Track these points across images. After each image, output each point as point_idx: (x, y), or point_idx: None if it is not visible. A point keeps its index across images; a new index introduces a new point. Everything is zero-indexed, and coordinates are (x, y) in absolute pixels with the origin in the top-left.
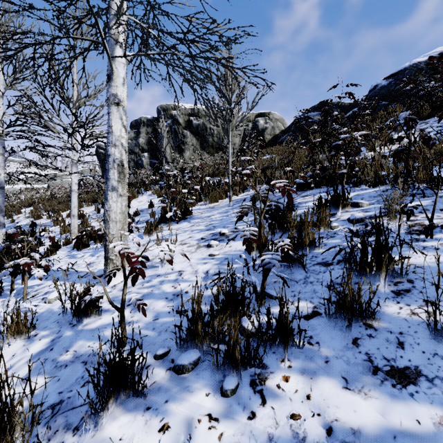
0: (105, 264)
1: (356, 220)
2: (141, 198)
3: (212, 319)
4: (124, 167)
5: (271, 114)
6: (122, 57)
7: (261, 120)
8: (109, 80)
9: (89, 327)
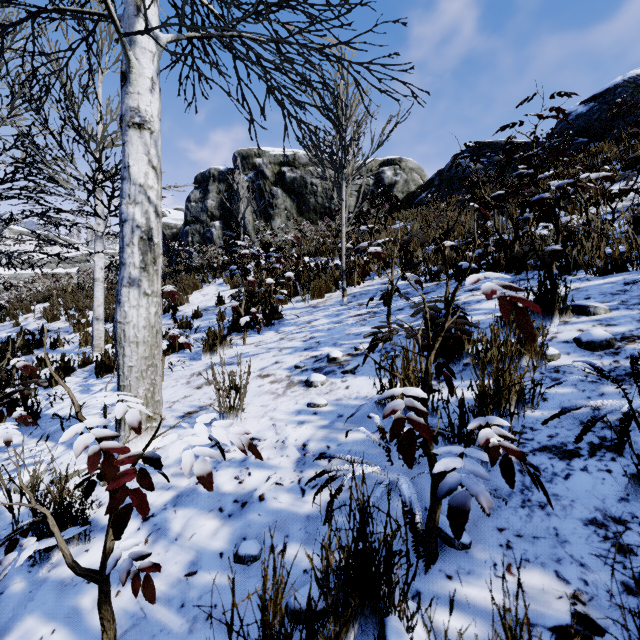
0: (118, 420)
1: (596, 344)
2: (207, 289)
3: (314, 636)
4: (152, 242)
5: (404, 161)
6: (143, 33)
7: (388, 170)
8: (124, 83)
9: (59, 575)
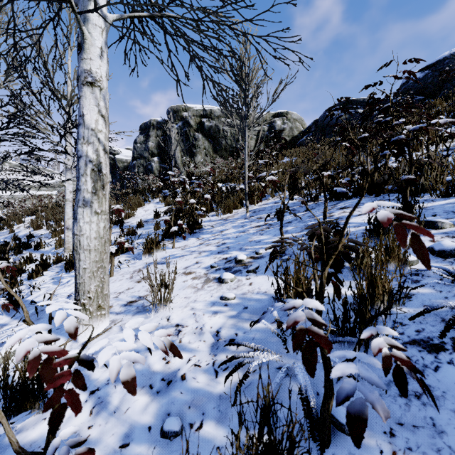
0: (75, 309)
1: (447, 252)
2: (148, 206)
3: None
4: (101, 173)
5: (289, 114)
6: (92, 11)
7: (278, 120)
8: (80, 51)
9: (21, 440)
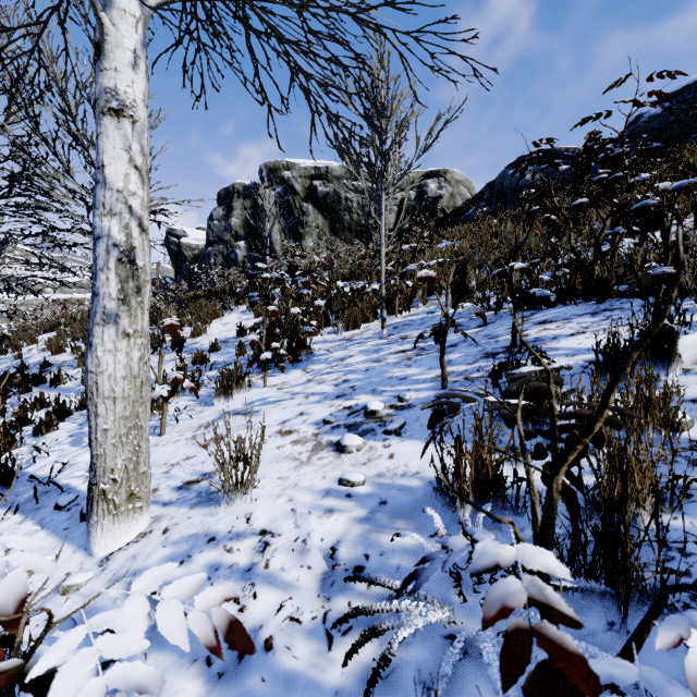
0: (90, 499)
1: None
2: (228, 317)
3: None
4: (135, 265)
5: (449, 173)
6: None
7: (431, 183)
8: (98, 57)
9: None
